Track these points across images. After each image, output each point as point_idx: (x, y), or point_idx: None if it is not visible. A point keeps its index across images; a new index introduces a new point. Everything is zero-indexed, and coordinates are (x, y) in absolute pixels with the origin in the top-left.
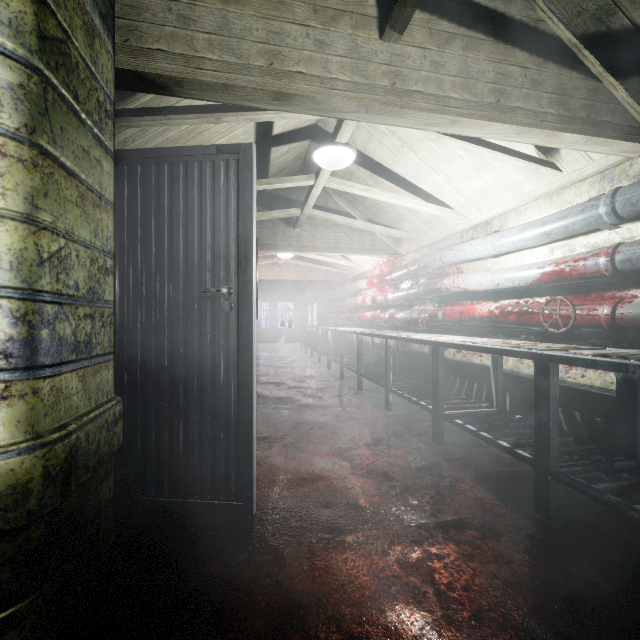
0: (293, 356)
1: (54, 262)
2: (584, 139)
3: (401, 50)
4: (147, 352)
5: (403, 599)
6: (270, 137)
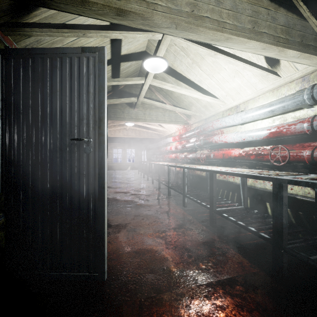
0: (134, 177)
1: None
2: (299, 54)
3: None
4: (35, 179)
5: None
6: (119, 56)
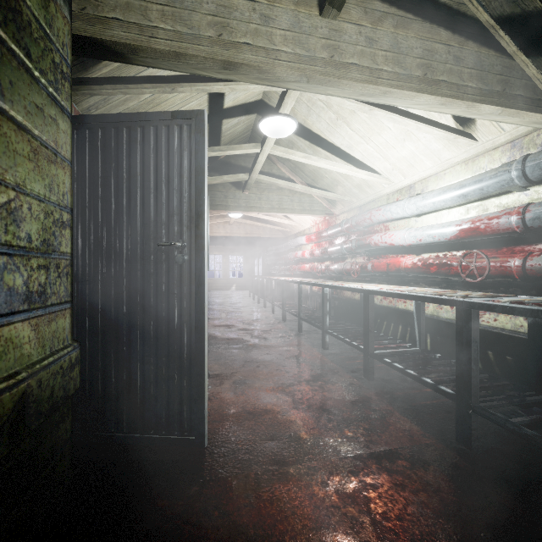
0: (242, 302)
1: (2, 213)
2: (499, 110)
3: (339, 26)
4: (107, 300)
5: (342, 530)
6: (221, 110)
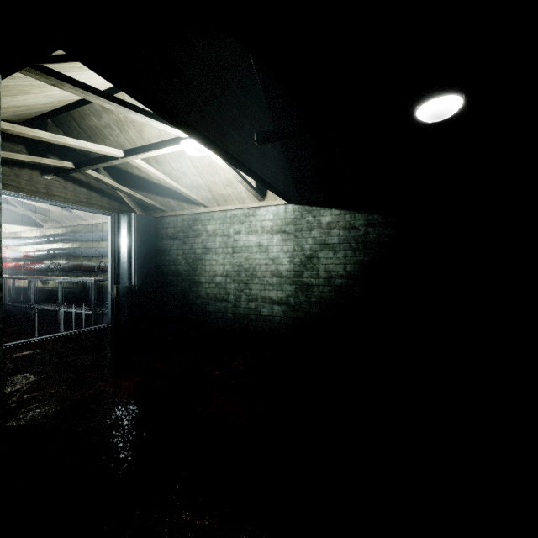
0: None
1: None
2: (21, 226)
3: None
4: None
5: None
6: None
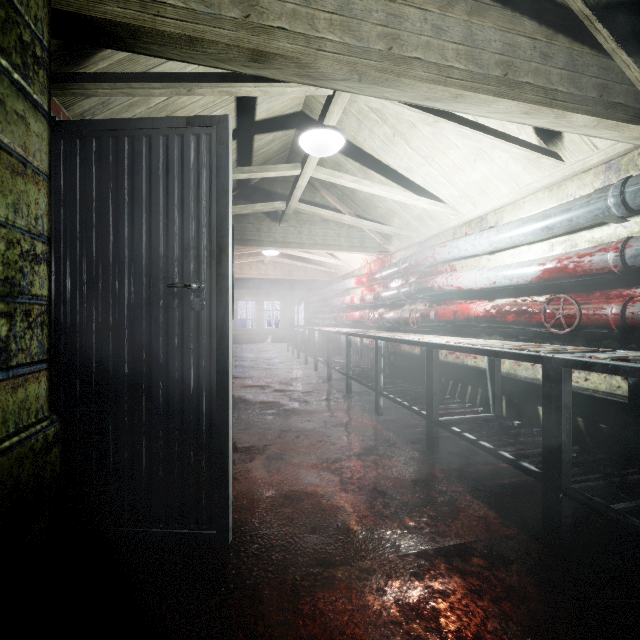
0: (279, 357)
1: None
2: (595, 122)
3: (399, 10)
4: (103, 357)
5: None
6: (253, 123)
